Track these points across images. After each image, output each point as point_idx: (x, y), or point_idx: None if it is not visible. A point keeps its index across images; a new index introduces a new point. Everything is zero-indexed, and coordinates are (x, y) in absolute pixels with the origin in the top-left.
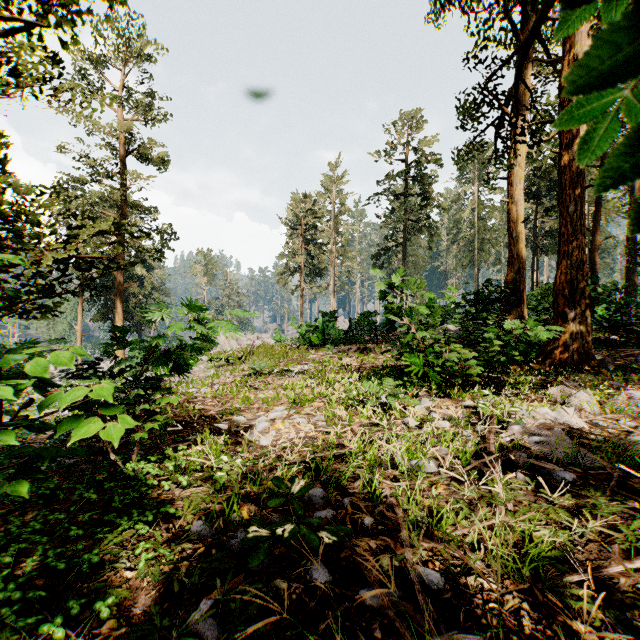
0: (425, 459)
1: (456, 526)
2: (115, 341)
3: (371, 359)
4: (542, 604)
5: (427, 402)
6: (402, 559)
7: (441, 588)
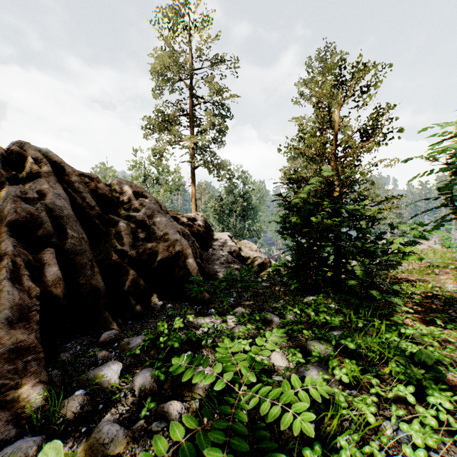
0: None
1: None
2: (378, 237)
3: None
4: None
5: None
6: None
7: None
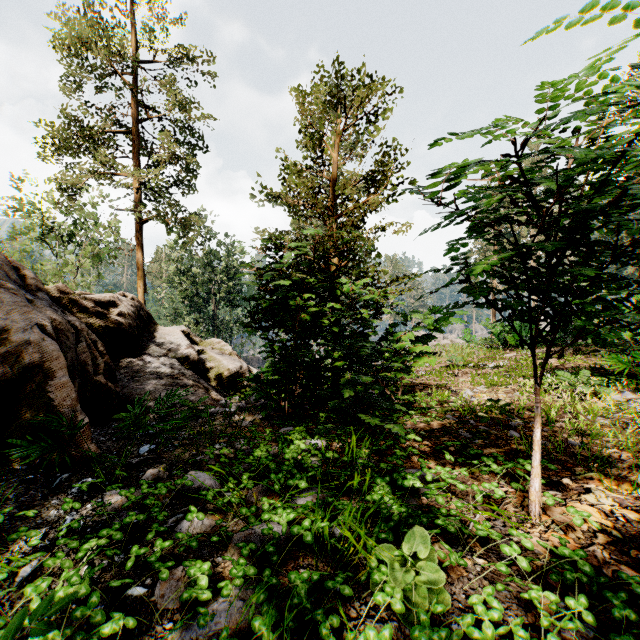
0: (600, 417)
1: (604, 437)
2: (390, 332)
3: (577, 360)
4: (639, 458)
5: (618, 388)
6: (561, 437)
7: (580, 447)
